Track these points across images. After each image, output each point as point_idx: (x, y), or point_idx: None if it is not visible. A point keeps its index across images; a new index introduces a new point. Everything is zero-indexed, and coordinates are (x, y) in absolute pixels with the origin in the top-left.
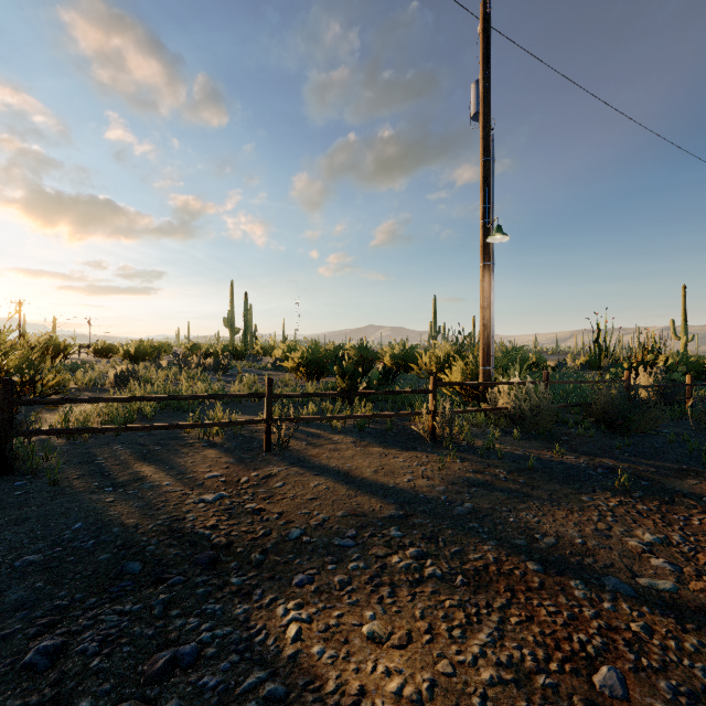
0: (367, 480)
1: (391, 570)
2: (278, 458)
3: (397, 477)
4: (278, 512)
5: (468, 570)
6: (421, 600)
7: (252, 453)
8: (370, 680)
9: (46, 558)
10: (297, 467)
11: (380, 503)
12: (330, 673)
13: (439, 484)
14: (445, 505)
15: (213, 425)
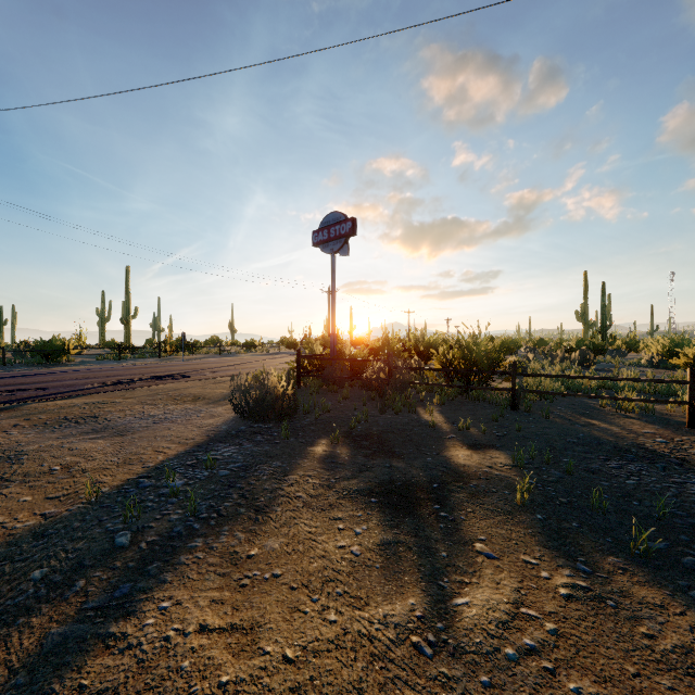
0: None
1: None
2: None
3: None
4: None
5: None
6: None
7: (673, 427)
8: None
9: (579, 442)
10: None
11: None
12: None
13: None
14: None
15: (638, 400)
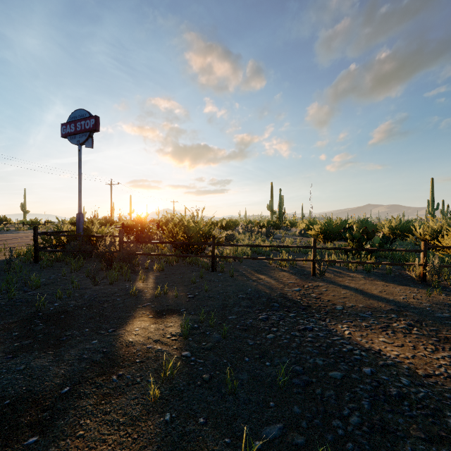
0: (375, 294)
1: (392, 327)
2: (320, 279)
3: (395, 296)
4: (327, 299)
5: (440, 336)
6: (409, 338)
7: (305, 276)
8: (383, 349)
9: (246, 296)
10: (331, 284)
11: (384, 305)
12: (365, 344)
13: (425, 303)
14: (428, 311)
15: (287, 260)
